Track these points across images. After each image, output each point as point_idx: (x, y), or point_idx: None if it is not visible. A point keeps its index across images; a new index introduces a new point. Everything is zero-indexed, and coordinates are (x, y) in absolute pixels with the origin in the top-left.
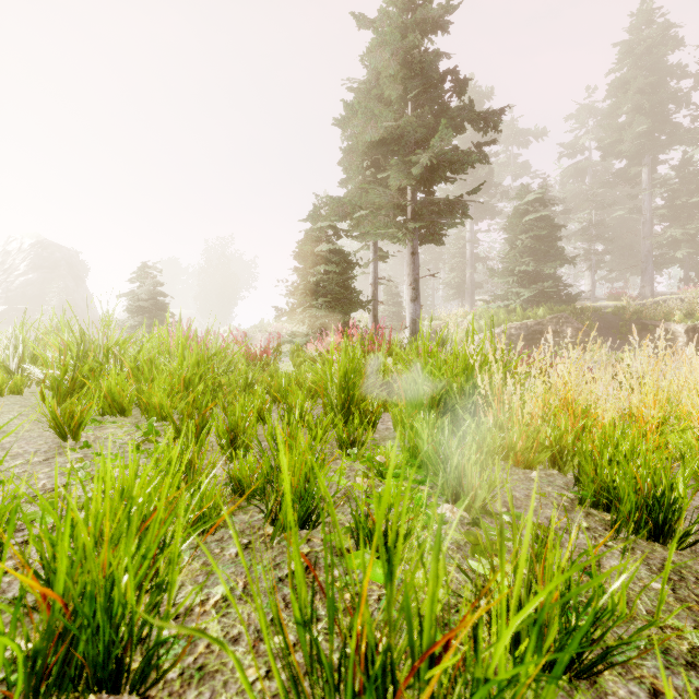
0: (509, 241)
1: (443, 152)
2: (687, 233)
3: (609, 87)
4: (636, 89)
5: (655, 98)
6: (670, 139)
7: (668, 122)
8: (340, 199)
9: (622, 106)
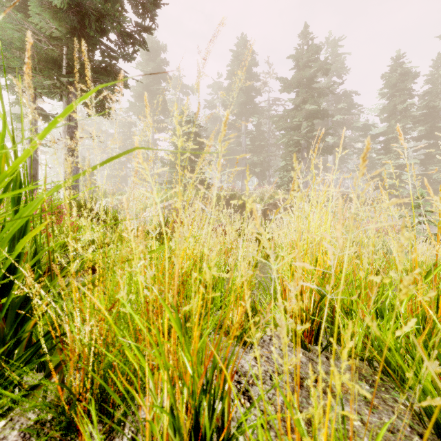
0: (175, 145)
1: None
2: (260, 160)
3: (228, 73)
4: (240, 78)
5: (248, 86)
6: (253, 110)
7: (253, 102)
8: None
9: (234, 85)
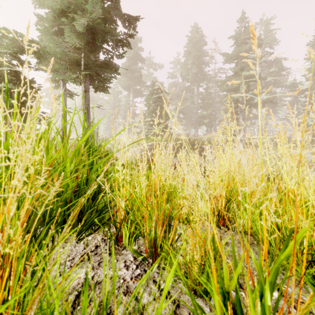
0: (147, 106)
1: (98, 21)
2: (208, 113)
3: (185, 52)
4: (193, 55)
5: (199, 61)
6: (203, 77)
7: (202, 71)
8: (17, 33)
9: (188, 61)
